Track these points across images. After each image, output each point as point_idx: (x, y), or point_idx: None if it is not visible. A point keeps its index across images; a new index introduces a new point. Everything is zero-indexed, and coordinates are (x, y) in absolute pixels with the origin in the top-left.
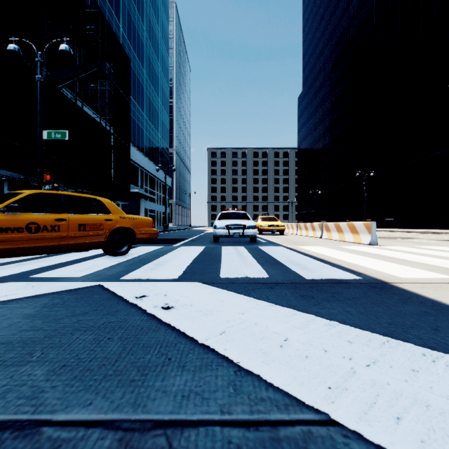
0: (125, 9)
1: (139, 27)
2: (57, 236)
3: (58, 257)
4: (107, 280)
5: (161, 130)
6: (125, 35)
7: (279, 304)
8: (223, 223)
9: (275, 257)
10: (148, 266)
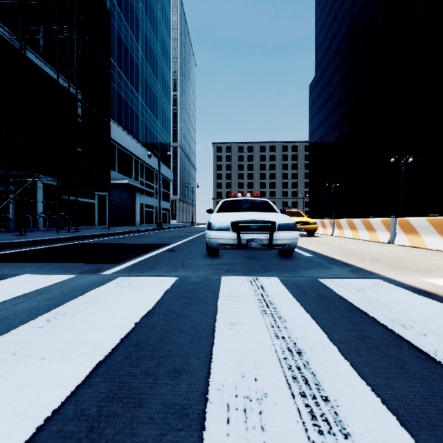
0: None
1: None
2: None
3: None
4: None
5: (161, 118)
6: (114, 0)
7: None
8: (226, 218)
9: None
10: None
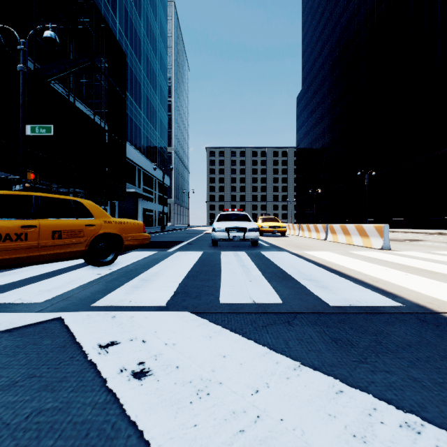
0: (122, 4)
1: (136, 24)
2: (24, 246)
3: (33, 267)
4: (74, 307)
5: (159, 129)
6: (122, 31)
7: (307, 361)
8: (222, 225)
9: (282, 267)
10: (132, 283)
